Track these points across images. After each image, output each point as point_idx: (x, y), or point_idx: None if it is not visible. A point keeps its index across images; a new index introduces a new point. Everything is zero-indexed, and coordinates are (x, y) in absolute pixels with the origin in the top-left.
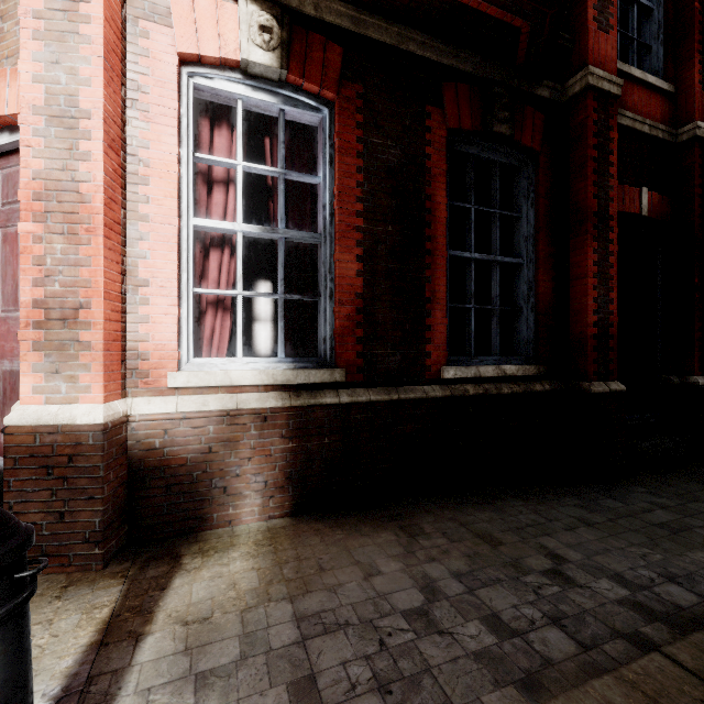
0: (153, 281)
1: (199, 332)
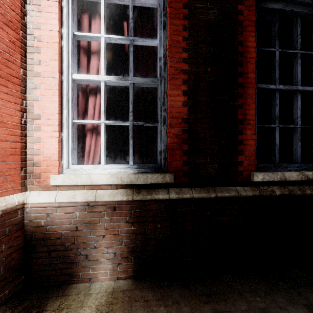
0: (43, 115)
1: (84, 148)
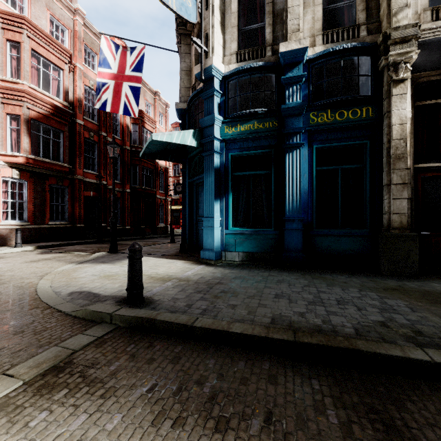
0: None
1: None
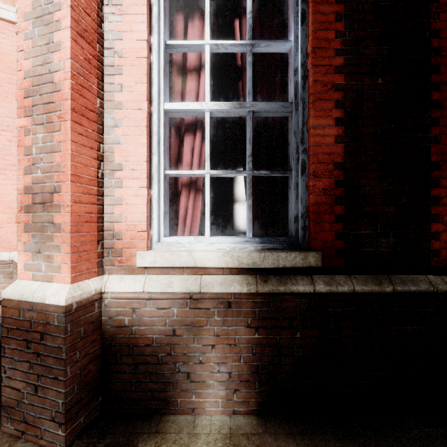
0: (126, 164)
1: (177, 212)
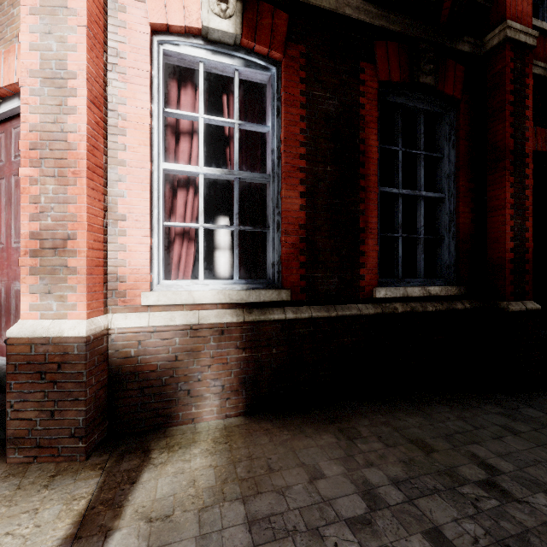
0: (129, 215)
1: (169, 259)
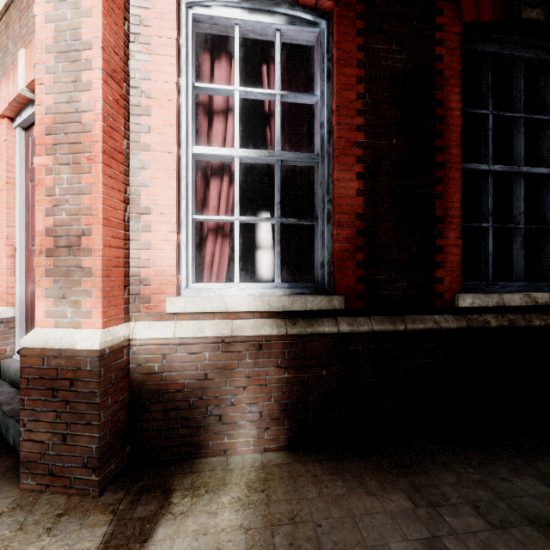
0: (154, 208)
1: (201, 258)
